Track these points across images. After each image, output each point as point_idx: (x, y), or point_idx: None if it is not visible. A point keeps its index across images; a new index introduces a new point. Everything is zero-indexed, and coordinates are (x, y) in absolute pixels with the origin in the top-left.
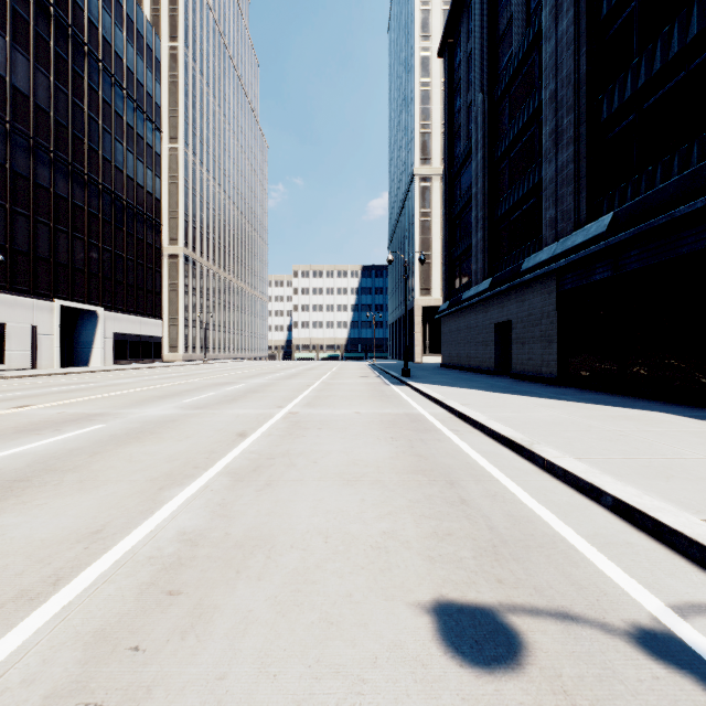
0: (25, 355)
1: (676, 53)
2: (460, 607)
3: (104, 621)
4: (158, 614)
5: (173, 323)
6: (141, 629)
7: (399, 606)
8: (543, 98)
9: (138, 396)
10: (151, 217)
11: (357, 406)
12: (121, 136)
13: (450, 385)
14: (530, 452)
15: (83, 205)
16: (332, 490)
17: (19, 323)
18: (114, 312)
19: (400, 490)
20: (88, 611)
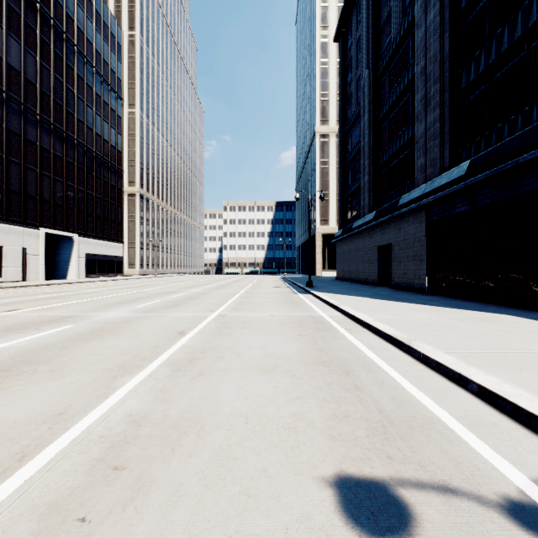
0: (18, 271)
1: (520, 36)
2: (357, 481)
3: (58, 494)
4: (104, 488)
5: (131, 246)
6: (89, 501)
7: (307, 480)
8: (415, 72)
9: (102, 302)
10: (114, 165)
11: (272, 310)
12: (92, 103)
13: (344, 294)
14: (408, 347)
15: (62, 156)
16: (252, 378)
17: (12, 246)
18: (86, 238)
19: (306, 378)
20: (46, 485)
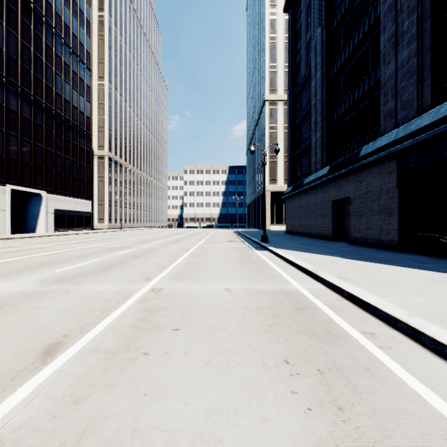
0: None
1: None
2: None
3: None
4: None
5: (101, 203)
6: None
7: None
8: (380, 12)
9: (24, 263)
10: (83, 129)
11: (228, 278)
12: (60, 71)
13: (306, 251)
14: None
15: (30, 118)
16: None
17: None
18: (54, 195)
19: None
20: None
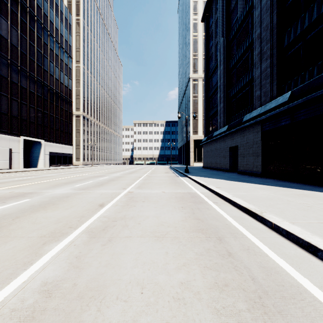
0: (6, 162)
1: None
2: None
3: None
4: None
5: (78, 147)
6: None
7: None
8: (254, 37)
9: (54, 183)
10: (67, 98)
11: (163, 188)
12: (53, 59)
13: (209, 177)
14: (261, 218)
15: (34, 92)
16: (148, 245)
17: (3, 147)
18: (49, 142)
19: (190, 245)
20: None
